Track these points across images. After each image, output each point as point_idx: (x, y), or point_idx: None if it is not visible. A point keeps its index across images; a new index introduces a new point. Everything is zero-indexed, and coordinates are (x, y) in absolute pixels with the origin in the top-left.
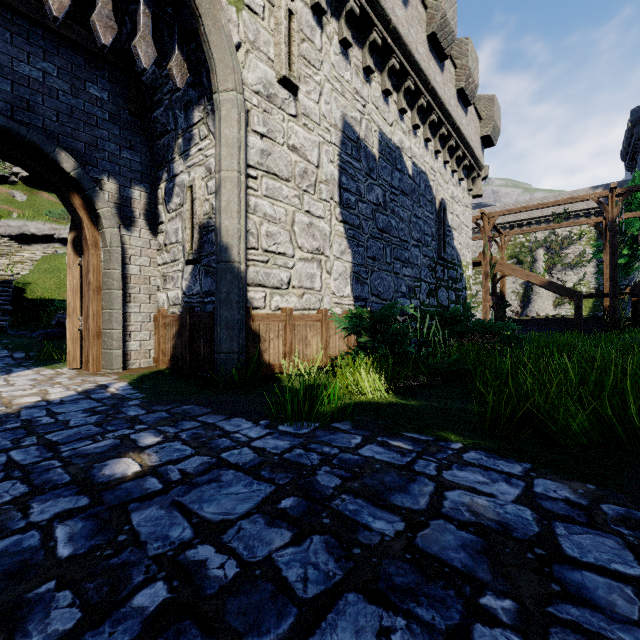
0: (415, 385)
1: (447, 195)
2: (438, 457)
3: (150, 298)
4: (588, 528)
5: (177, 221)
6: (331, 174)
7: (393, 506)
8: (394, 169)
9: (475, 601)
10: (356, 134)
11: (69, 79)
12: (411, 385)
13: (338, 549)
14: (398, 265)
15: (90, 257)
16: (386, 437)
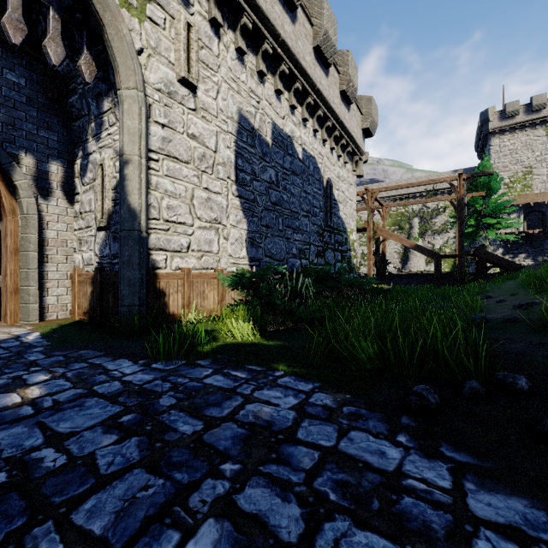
0: (282, 329)
1: (334, 175)
2: (259, 382)
3: (67, 258)
4: (323, 421)
5: (90, 193)
6: (228, 158)
7: (203, 416)
8: (286, 154)
9: (217, 467)
10: (251, 125)
11: None
12: (278, 329)
13: (146, 444)
14: (289, 232)
15: (8, 223)
16: (231, 369)
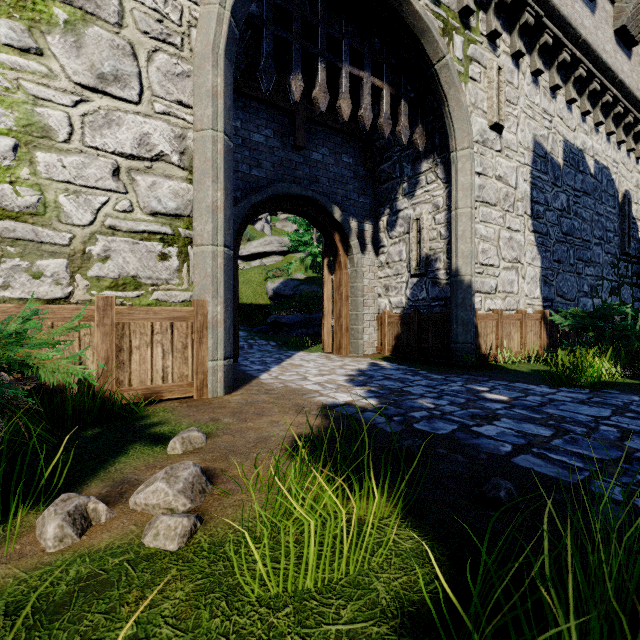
0: None
1: (631, 185)
2: None
3: (374, 303)
4: None
5: (400, 245)
6: (524, 191)
7: None
8: (576, 172)
9: None
10: (544, 150)
11: (334, 155)
12: (638, 374)
13: None
14: (580, 265)
15: (343, 275)
16: None
